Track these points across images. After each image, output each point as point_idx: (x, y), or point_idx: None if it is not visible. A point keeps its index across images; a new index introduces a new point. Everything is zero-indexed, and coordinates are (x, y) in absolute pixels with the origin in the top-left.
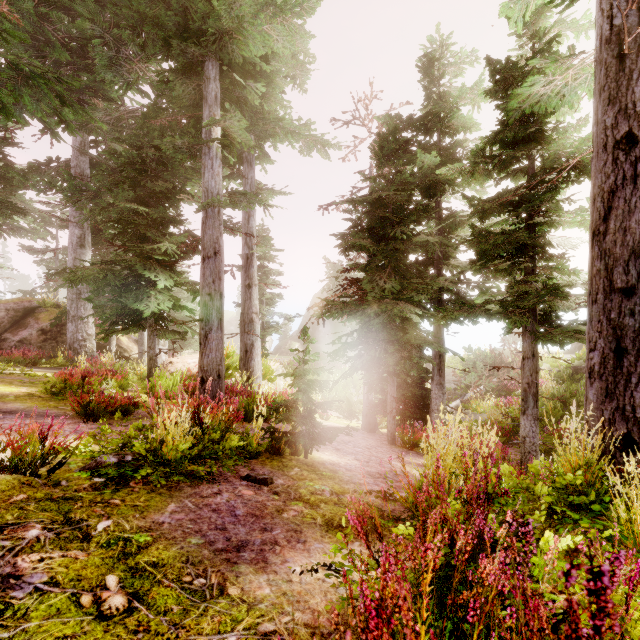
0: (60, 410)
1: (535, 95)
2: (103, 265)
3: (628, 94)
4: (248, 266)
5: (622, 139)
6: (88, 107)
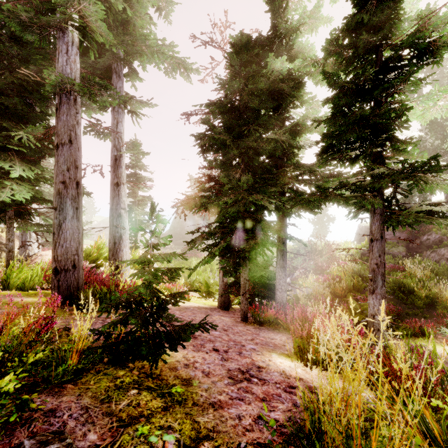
0: None
1: None
2: None
3: None
4: (116, 166)
5: None
6: None
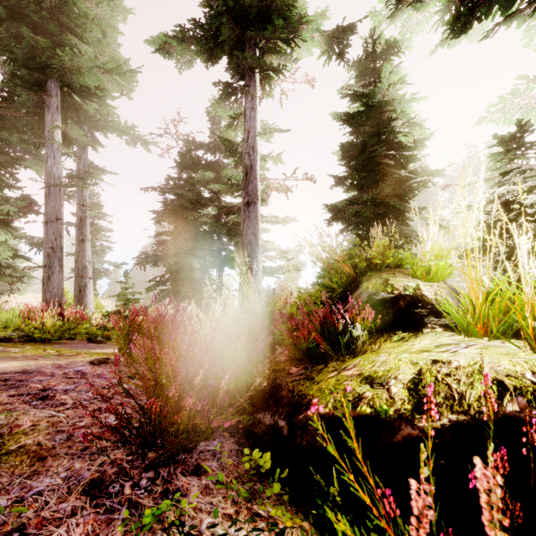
0: None
1: (230, 174)
2: None
3: (248, 188)
4: (82, 225)
5: (246, 203)
6: None
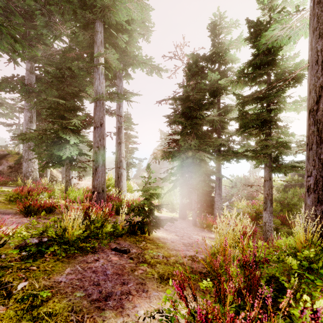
0: (13, 210)
1: (275, 36)
2: (40, 131)
3: None
4: (119, 132)
5: None
6: (34, 48)
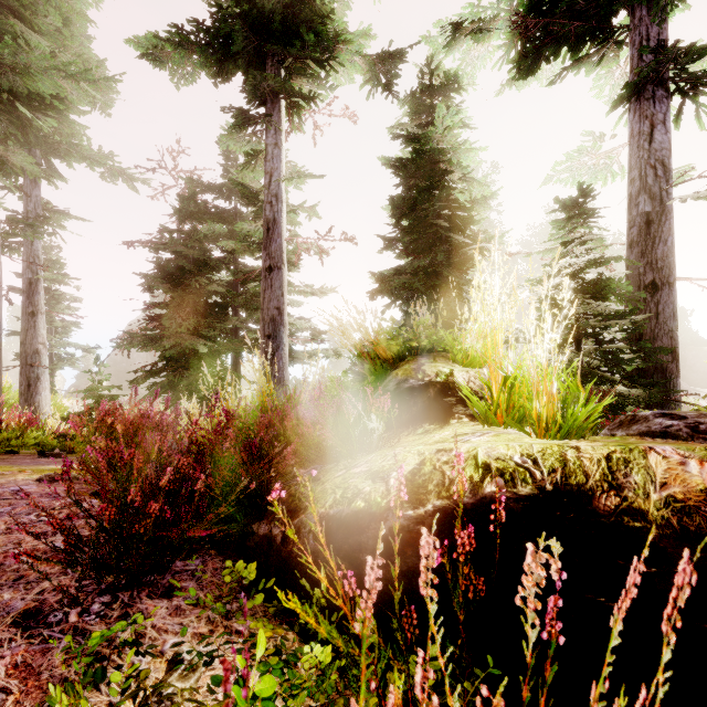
0: None
1: (247, 229)
2: None
3: (270, 248)
4: (32, 292)
5: (268, 268)
6: None
